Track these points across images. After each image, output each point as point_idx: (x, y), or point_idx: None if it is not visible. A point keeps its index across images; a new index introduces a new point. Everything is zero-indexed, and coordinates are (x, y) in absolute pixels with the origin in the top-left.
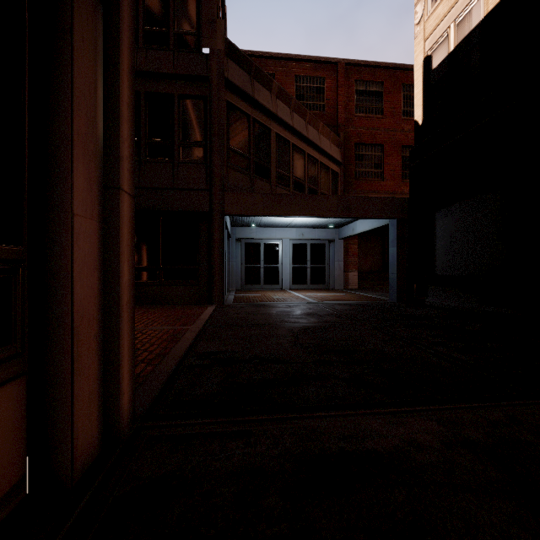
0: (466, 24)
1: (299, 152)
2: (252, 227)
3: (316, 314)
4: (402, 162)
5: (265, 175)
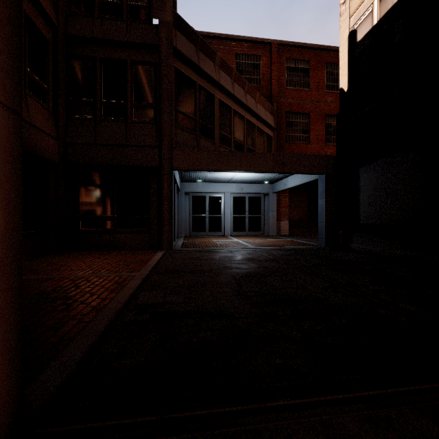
0: None
1: (239, 117)
2: (199, 182)
3: (256, 259)
4: (326, 128)
5: (209, 136)
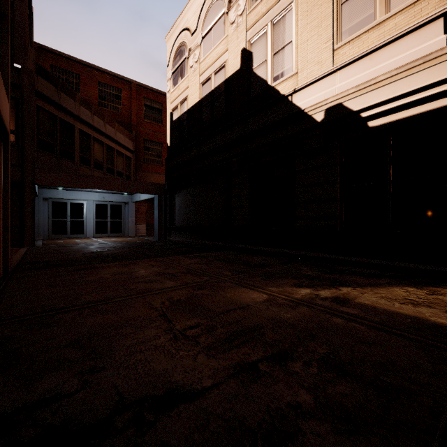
0: (183, 108)
1: (98, 142)
2: (59, 189)
3: (103, 247)
4: None
5: (70, 158)
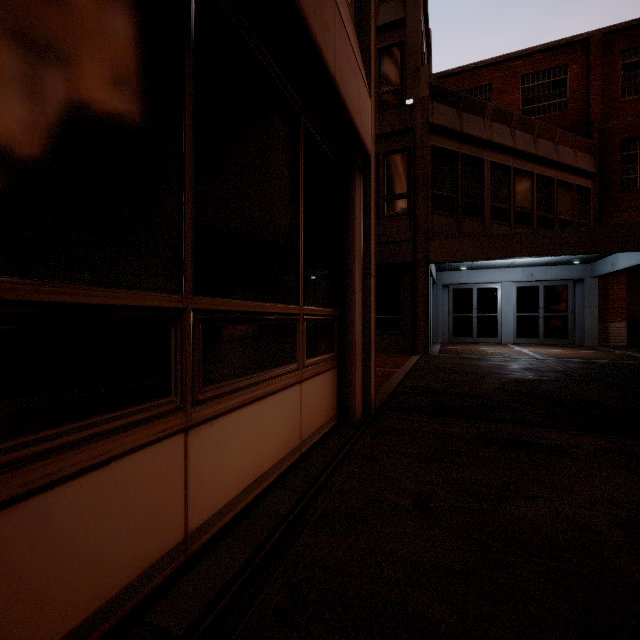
0: None
1: (523, 176)
2: (462, 270)
3: (537, 369)
4: None
5: (476, 214)
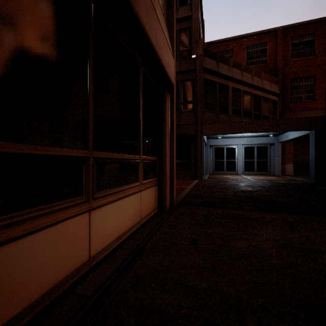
0: None
1: (247, 94)
2: (219, 138)
3: (251, 186)
4: None
5: (225, 112)
